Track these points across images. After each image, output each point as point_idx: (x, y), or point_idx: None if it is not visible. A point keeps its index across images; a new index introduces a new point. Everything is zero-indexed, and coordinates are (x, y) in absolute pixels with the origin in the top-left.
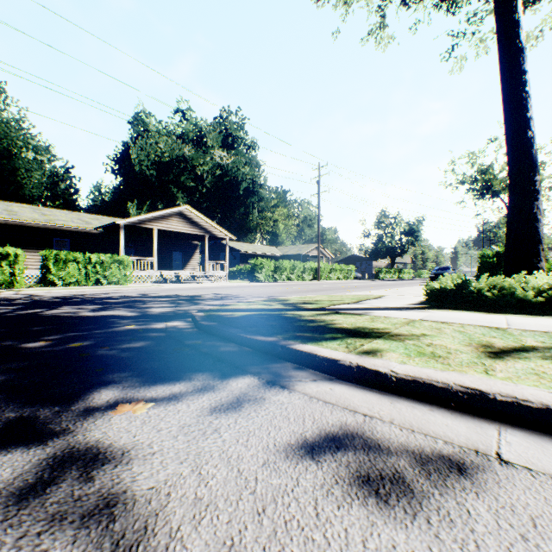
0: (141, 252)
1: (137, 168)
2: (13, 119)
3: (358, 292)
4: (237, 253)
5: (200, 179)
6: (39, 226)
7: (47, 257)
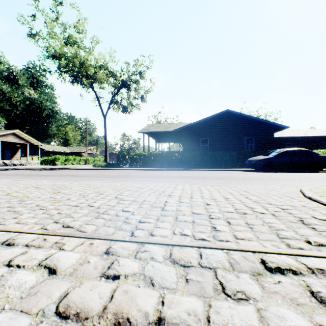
0: None
1: None
2: None
3: None
4: (43, 150)
5: (15, 105)
6: None
7: None
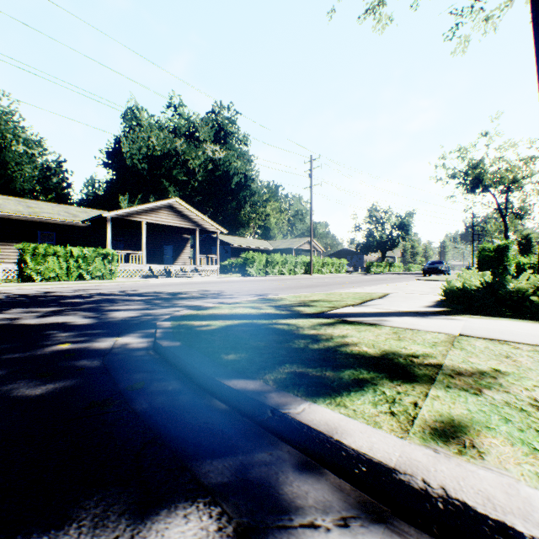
0: (130, 245)
1: (129, 162)
2: (2, 112)
3: (356, 289)
4: (229, 246)
5: (192, 173)
6: (23, 219)
7: (25, 250)
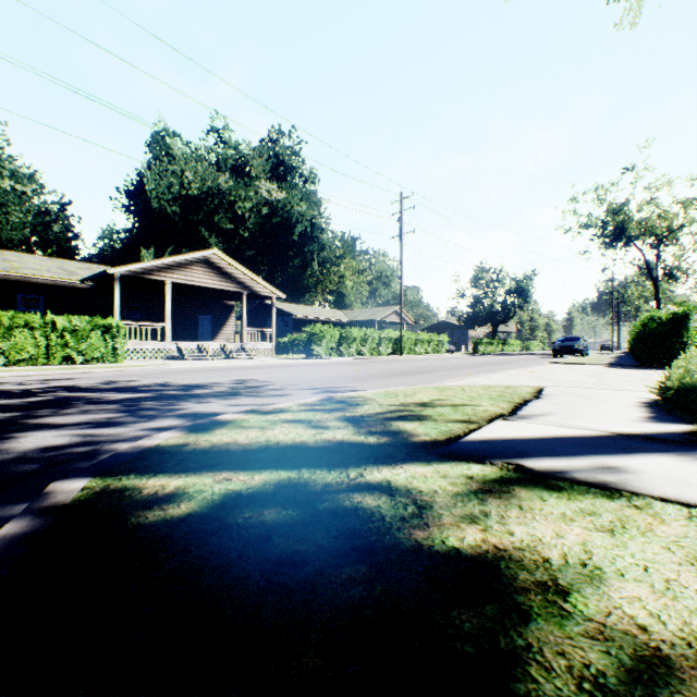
0: (151, 315)
1: (155, 204)
2: None
3: (477, 378)
4: (290, 318)
5: (241, 220)
6: None
7: None
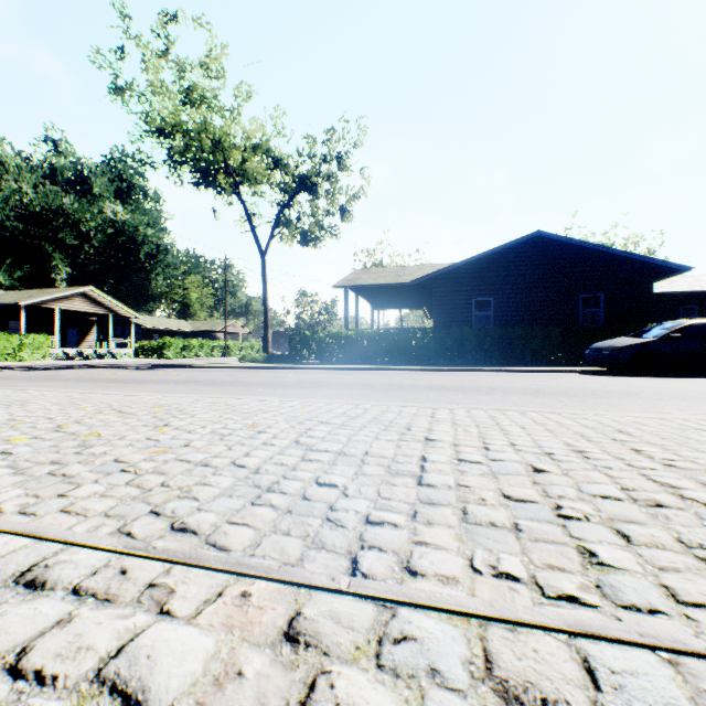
0: (29, 328)
1: None
2: None
3: None
4: (139, 328)
5: (86, 237)
6: None
7: None
